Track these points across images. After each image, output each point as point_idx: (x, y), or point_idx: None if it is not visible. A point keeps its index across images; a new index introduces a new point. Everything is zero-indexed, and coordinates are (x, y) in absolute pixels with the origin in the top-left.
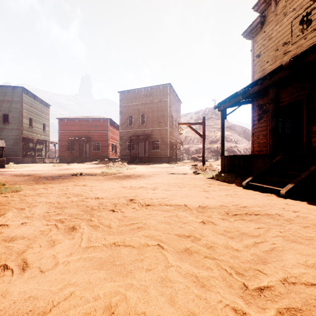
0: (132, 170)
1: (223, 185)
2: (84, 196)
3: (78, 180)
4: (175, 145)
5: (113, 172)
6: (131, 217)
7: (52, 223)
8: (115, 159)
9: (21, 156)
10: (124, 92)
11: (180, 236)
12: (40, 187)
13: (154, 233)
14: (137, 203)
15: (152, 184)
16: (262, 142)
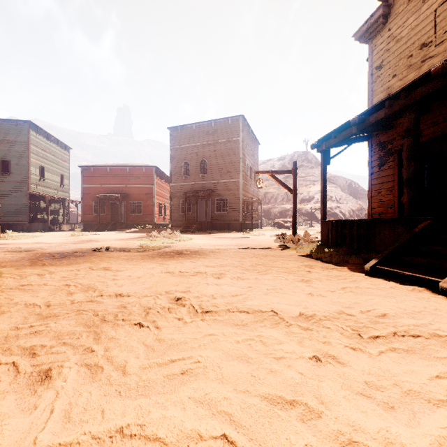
0: (187, 242)
1: (331, 270)
2: (98, 291)
3: (100, 259)
4: (250, 206)
5: (158, 246)
6: (172, 340)
7: (9, 360)
8: (164, 225)
9: (28, 221)
10: (176, 128)
11: (273, 400)
12: (33, 272)
13: (215, 394)
14: (187, 307)
15: (216, 268)
16: (386, 200)
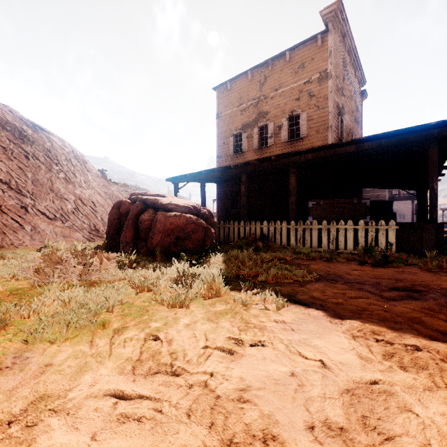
0: None
1: None
2: None
3: None
4: None
5: None
6: None
7: None
8: None
9: None
10: None
11: None
12: None
13: None
14: None
15: None
16: None
